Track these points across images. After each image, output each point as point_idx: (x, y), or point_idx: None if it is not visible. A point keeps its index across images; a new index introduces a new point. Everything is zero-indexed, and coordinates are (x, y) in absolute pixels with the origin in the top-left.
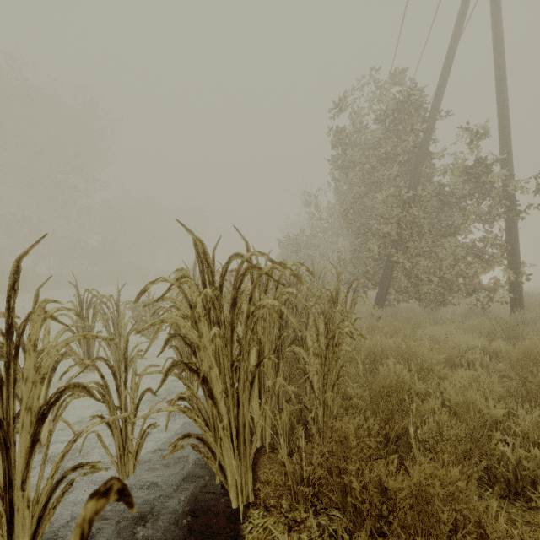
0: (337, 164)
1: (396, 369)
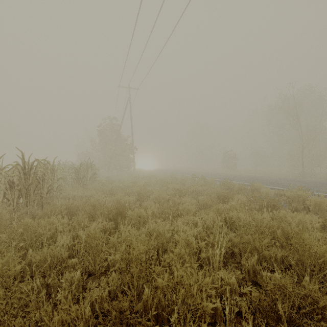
0: (99, 138)
1: None
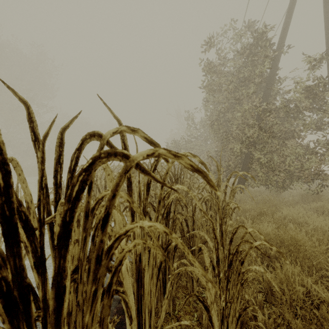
0: (208, 88)
1: (273, 255)
